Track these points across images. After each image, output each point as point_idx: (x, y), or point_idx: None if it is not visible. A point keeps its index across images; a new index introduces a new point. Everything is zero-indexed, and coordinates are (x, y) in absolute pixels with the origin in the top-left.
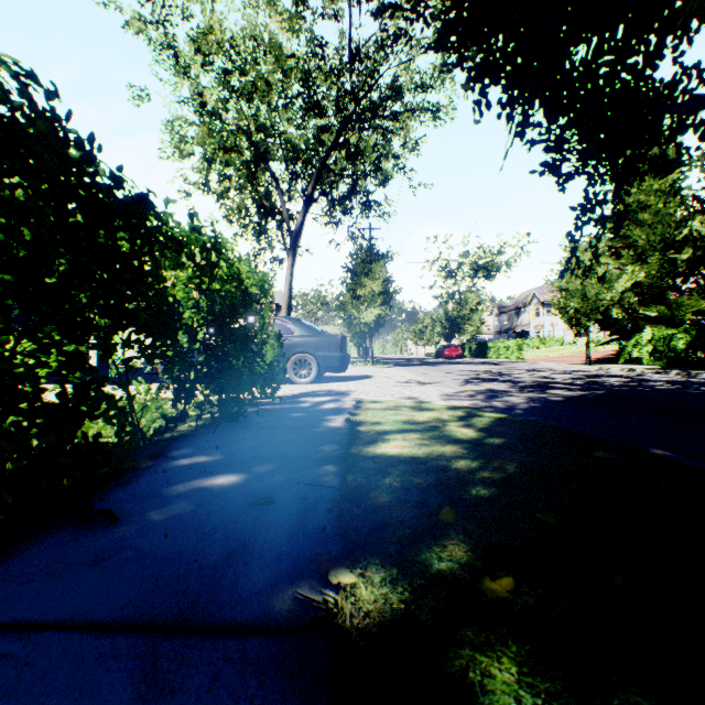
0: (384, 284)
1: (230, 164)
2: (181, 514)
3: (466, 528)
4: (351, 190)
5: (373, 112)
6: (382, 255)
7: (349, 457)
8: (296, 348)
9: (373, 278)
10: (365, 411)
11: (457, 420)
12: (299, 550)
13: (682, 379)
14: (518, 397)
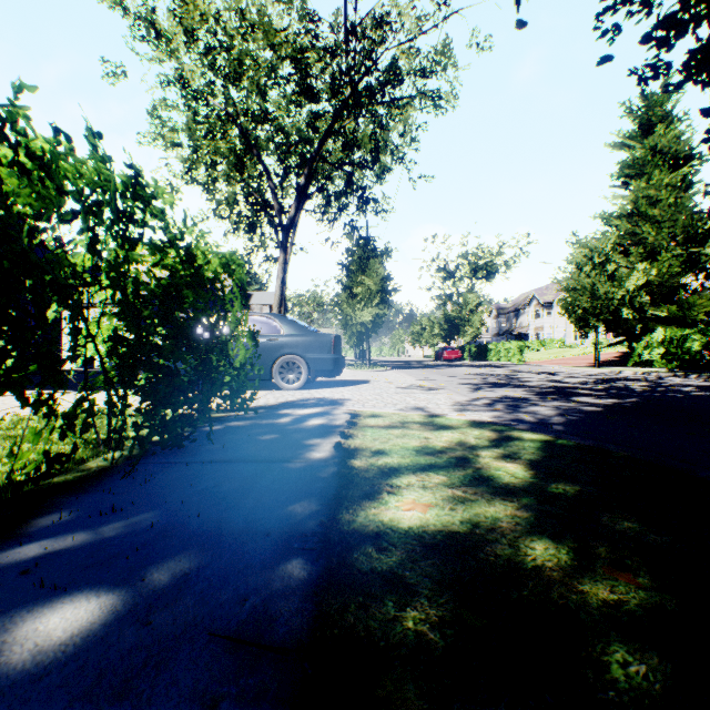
0: (383, 282)
1: (217, 151)
2: None
3: None
4: (348, 182)
5: (371, 96)
6: (380, 251)
7: (335, 535)
8: (283, 349)
9: (371, 275)
10: (362, 430)
11: (490, 446)
12: None
13: (709, 383)
14: (544, 406)
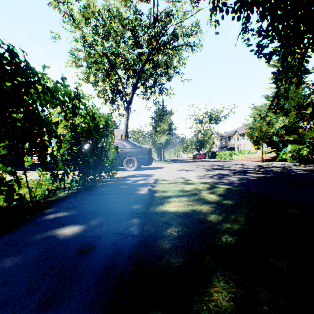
0: (169, 125)
1: (98, 69)
2: (27, 261)
3: (224, 273)
4: (154, 82)
5: (164, 46)
6: (168, 111)
7: (148, 213)
8: (127, 154)
9: (164, 122)
10: (159, 185)
11: (206, 189)
12: (99, 299)
13: (307, 168)
14: (234, 177)
